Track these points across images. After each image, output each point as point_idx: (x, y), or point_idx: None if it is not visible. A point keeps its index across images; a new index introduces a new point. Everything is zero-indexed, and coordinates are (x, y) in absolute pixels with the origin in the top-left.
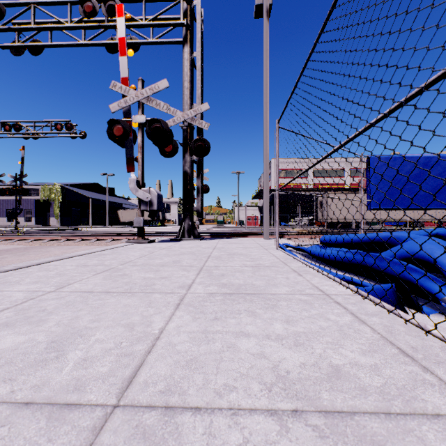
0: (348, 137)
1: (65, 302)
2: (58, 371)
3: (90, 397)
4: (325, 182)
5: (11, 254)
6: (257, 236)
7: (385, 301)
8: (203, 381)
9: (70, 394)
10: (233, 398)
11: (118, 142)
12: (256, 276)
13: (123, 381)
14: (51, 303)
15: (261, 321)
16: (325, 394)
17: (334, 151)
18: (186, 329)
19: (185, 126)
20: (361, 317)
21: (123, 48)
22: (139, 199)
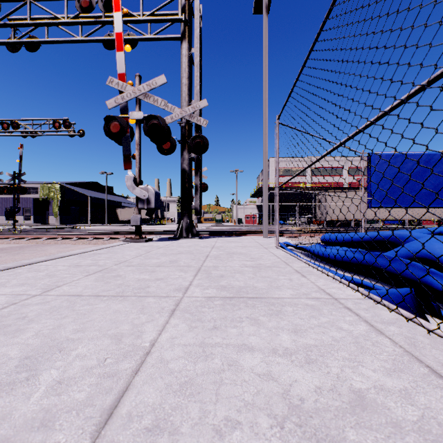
0: (357, 128)
1: (50, 308)
2: (25, 398)
3: (58, 438)
4: (323, 180)
5: (6, 252)
6: (256, 235)
7: (402, 307)
8: (199, 413)
9: (33, 433)
10: (236, 439)
11: (115, 139)
12: (257, 277)
13: (102, 413)
14: (34, 309)
15: (266, 331)
16: (351, 433)
17: (340, 144)
18: (181, 341)
19: (183, 123)
20: (377, 326)
21: (120, 43)
22: (136, 197)
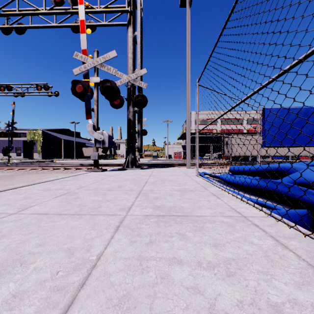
0: (261, 85)
1: (21, 224)
2: None
3: None
4: (229, 128)
5: None
6: (182, 166)
7: (299, 224)
8: None
9: None
10: None
11: (79, 97)
12: (184, 199)
13: None
14: (8, 225)
15: (192, 245)
16: None
17: (247, 98)
18: (122, 254)
19: (129, 86)
20: (281, 240)
21: (83, 27)
22: (95, 139)
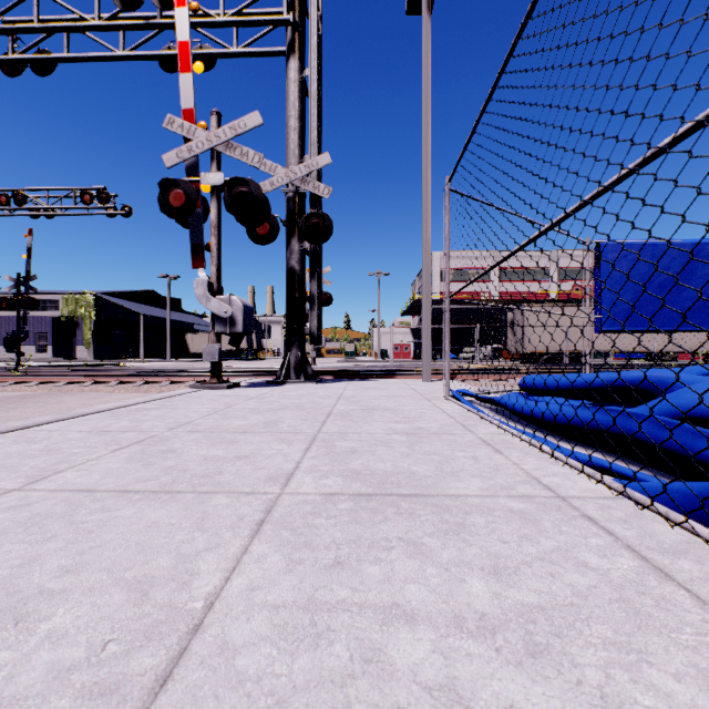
0: (600, 185)
1: (28, 518)
2: None
3: None
4: (517, 289)
5: None
6: (411, 376)
7: (695, 518)
8: None
9: None
10: None
11: (177, 218)
12: (417, 454)
13: None
14: None
15: (438, 572)
16: None
17: (566, 217)
18: (268, 596)
19: (290, 192)
20: (654, 559)
21: (186, 59)
22: (213, 314)
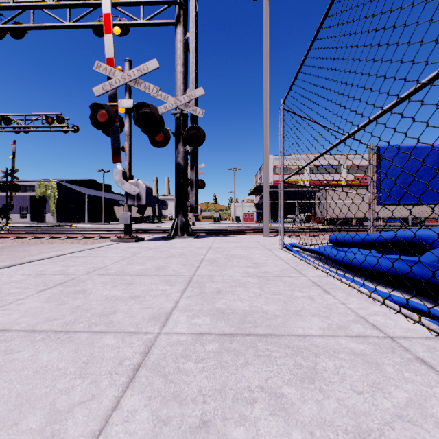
0: (418, 82)
1: None
2: None
3: None
4: (321, 178)
5: None
6: (256, 233)
7: None
8: None
9: None
10: None
11: (103, 129)
12: (266, 294)
13: None
14: None
15: (303, 437)
16: None
17: (383, 113)
18: None
19: (177, 113)
20: None
21: (108, 25)
22: (126, 193)
